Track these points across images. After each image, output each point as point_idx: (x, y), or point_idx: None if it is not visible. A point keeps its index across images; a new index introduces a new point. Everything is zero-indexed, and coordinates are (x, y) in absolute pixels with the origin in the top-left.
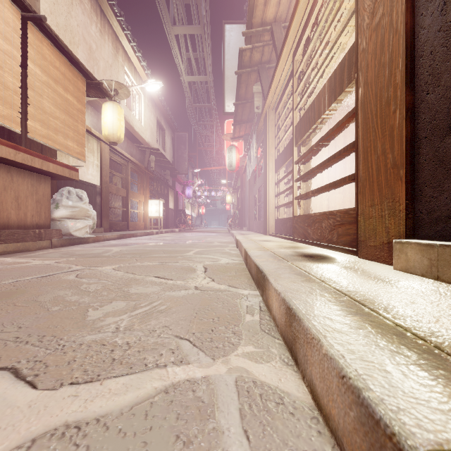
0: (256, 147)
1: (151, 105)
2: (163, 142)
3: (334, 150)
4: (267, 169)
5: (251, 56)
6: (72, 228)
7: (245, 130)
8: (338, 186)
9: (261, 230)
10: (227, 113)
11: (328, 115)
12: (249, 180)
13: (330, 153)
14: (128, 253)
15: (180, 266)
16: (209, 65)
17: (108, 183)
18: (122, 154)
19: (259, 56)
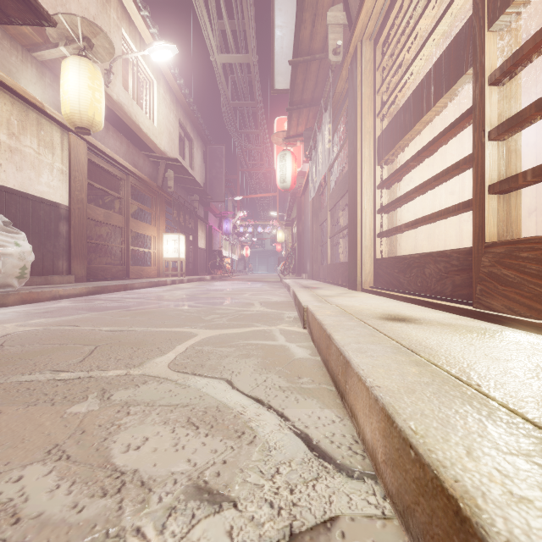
0: (330, 131)
1: (169, 99)
2: (190, 157)
3: None
4: (358, 160)
5: None
6: None
7: (306, 123)
8: None
9: (339, 279)
10: (278, 89)
11: None
12: (312, 201)
13: None
14: None
15: None
16: (252, 34)
17: (84, 203)
18: (115, 160)
19: None
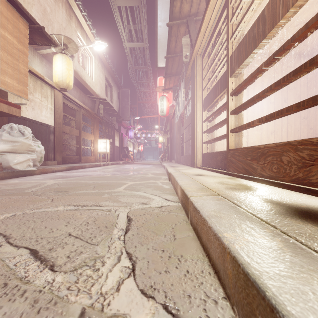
0: (184, 92)
1: (100, 66)
2: (111, 96)
3: (254, 92)
4: (195, 109)
5: (181, 6)
6: (13, 162)
7: (174, 83)
8: (315, 104)
9: (188, 162)
10: (159, 67)
11: (288, 18)
12: (177, 123)
13: (250, 95)
14: (56, 188)
15: (95, 215)
16: (145, 33)
17: (61, 124)
18: (75, 101)
19: (188, 7)
